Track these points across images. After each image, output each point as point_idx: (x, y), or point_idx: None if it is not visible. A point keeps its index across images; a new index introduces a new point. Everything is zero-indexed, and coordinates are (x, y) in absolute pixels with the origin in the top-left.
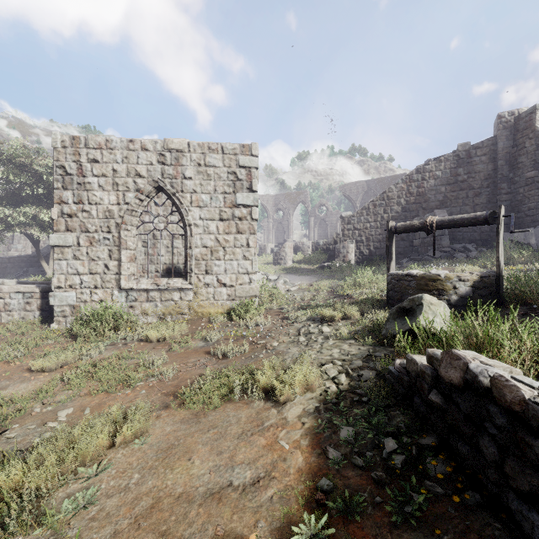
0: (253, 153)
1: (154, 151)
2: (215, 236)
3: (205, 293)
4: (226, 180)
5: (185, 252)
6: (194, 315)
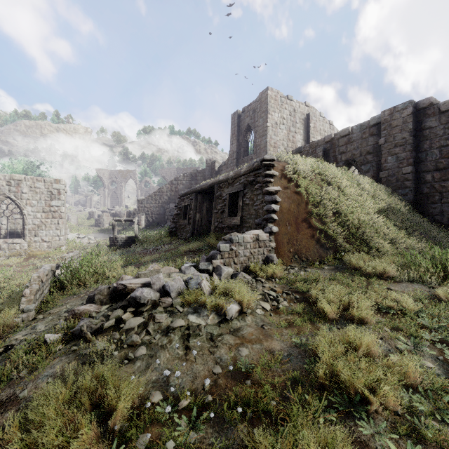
0: (61, 183)
1: (4, 180)
2: (40, 219)
3: (34, 245)
4: (46, 194)
5: (23, 226)
6: (28, 255)
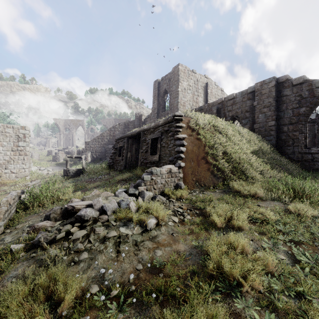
0: (26, 129)
1: None
2: (9, 156)
3: (5, 176)
4: (14, 138)
5: None
6: None
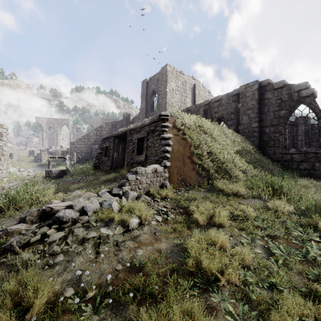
0: (3, 127)
1: None
2: None
3: None
4: None
5: None
6: None
